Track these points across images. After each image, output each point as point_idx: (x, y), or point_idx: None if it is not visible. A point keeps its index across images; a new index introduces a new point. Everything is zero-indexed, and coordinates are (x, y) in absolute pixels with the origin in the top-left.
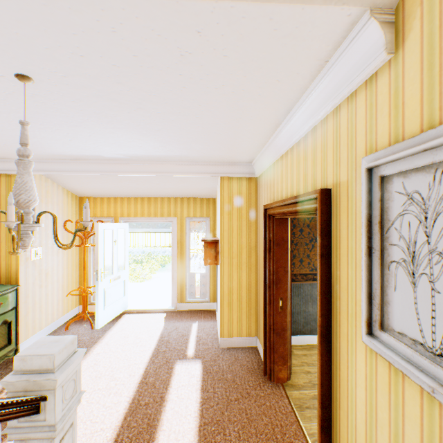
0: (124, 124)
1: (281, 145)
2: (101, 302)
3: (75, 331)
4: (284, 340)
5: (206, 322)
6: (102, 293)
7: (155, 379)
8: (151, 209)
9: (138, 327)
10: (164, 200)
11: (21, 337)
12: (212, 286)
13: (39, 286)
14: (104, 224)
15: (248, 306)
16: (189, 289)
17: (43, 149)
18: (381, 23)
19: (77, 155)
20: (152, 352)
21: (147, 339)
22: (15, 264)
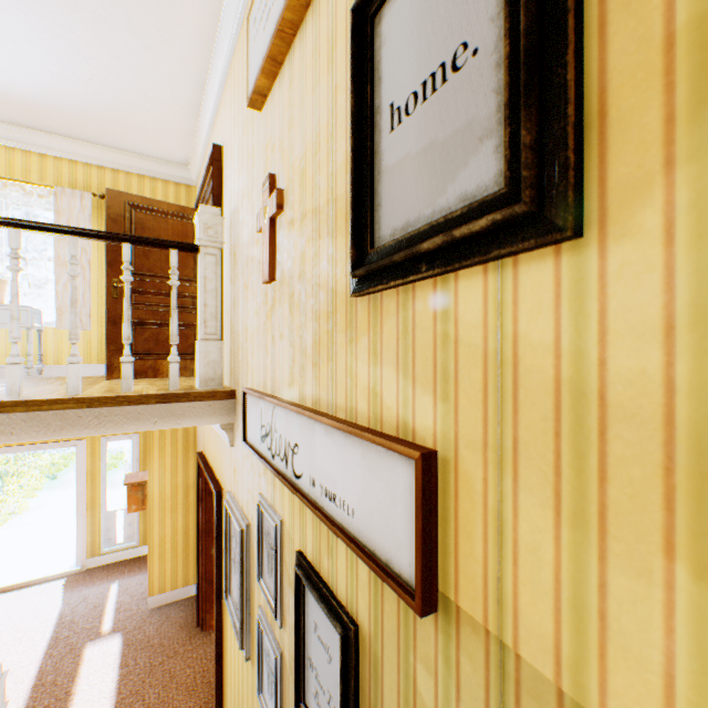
0: None
1: None
2: None
3: None
4: None
5: (133, 577)
6: None
7: (56, 675)
8: None
9: (18, 614)
10: None
11: None
12: (143, 524)
13: None
14: None
15: (185, 552)
16: (106, 535)
17: None
18: (227, 431)
19: None
20: (48, 643)
21: (37, 628)
22: None
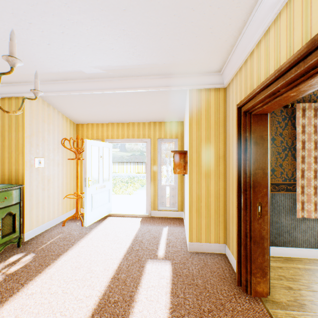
0: (87, 0)
1: (269, 9)
2: (88, 205)
3: (69, 227)
4: (262, 250)
5: (175, 227)
6: (90, 198)
7: (126, 276)
8: (129, 132)
9: (117, 227)
10: (140, 124)
11: (26, 228)
12: (180, 197)
13: (41, 188)
14: (91, 141)
15: (216, 213)
16: (160, 199)
17: (34, 64)
18: None
19: (63, 72)
20: (127, 250)
21: (123, 238)
22: (22, 168)
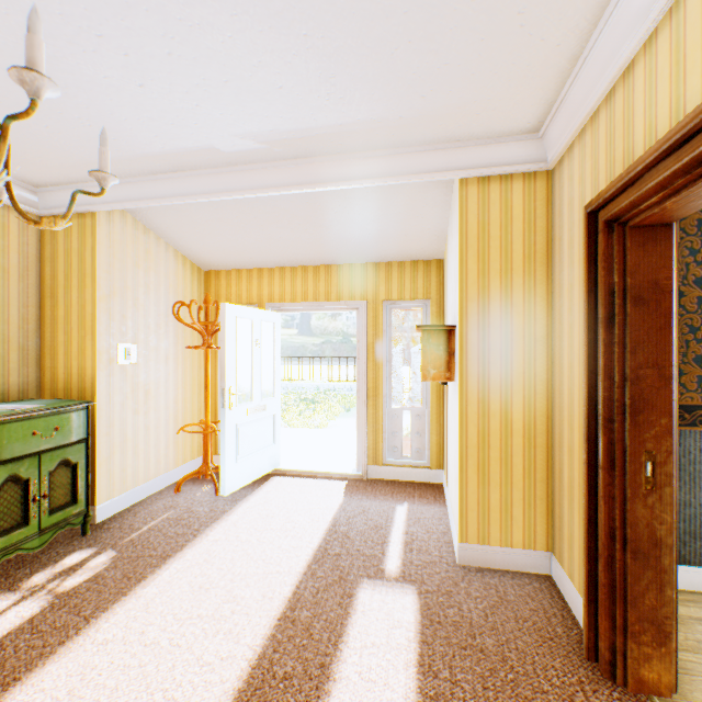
0: None
1: None
2: (230, 448)
3: (190, 495)
4: (658, 574)
5: (424, 505)
6: (232, 432)
7: (312, 616)
8: (319, 287)
9: (292, 501)
10: (342, 269)
11: (100, 494)
12: (434, 436)
13: (132, 410)
14: (235, 307)
15: (526, 476)
16: (389, 440)
17: (112, 136)
18: None
19: (173, 152)
20: (313, 553)
21: (305, 525)
22: (91, 366)
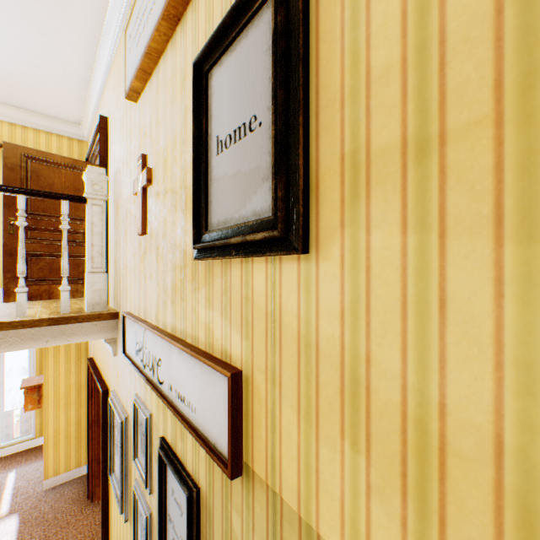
0: None
1: None
2: None
3: None
4: None
5: (29, 465)
6: None
7: None
8: None
9: None
10: None
11: None
12: (39, 419)
13: None
14: None
15: (78, 439)
16: (4, 431)
17: None
18: (111, 344)
19: None
20: None
21: None
22: None
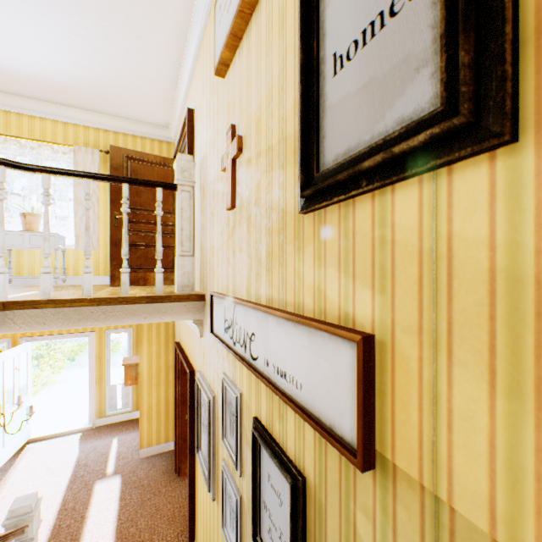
0: None
1: None
2: (0, 441)
3: None
4: None
5: (128, 434)
6: (2, 430)
7: (75, 503)
8: None
9: (49, 457)
10: None
11: None
12: (135, 395)
13: None
14: (4, 355)
15: (166, 416)
16: (110, 402)
17: None
18: (198, 325)
19: None
20: (70, 479)
21: (62, 467)
22: None
